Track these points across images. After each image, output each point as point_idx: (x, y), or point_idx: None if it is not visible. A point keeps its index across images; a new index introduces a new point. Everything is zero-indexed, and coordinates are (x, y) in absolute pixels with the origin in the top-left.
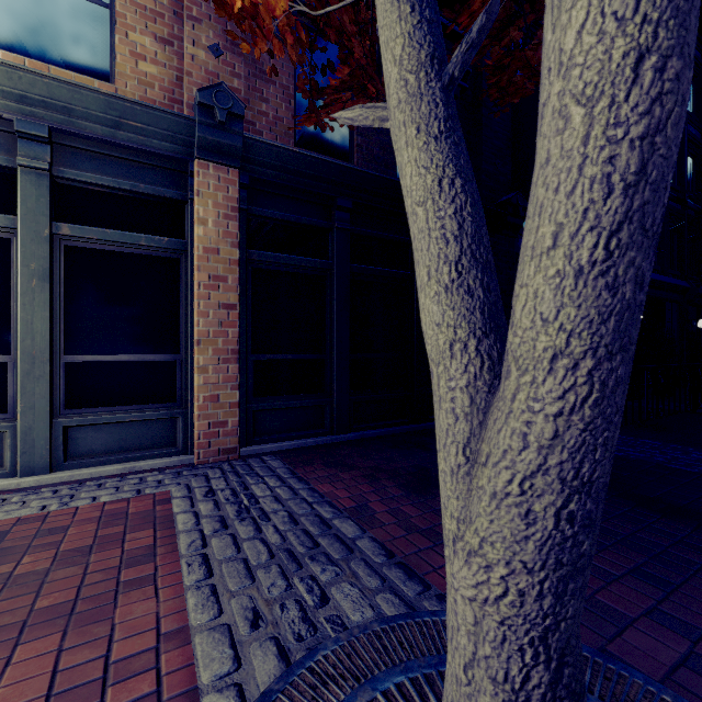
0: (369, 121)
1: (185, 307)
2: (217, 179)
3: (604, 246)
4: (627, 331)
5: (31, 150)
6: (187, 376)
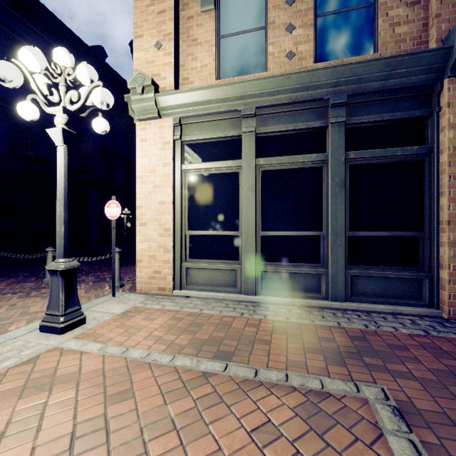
0: None
1: (429, 196)
2: None
3: None
4: None
5: (336, 113)
6: (430, 248)
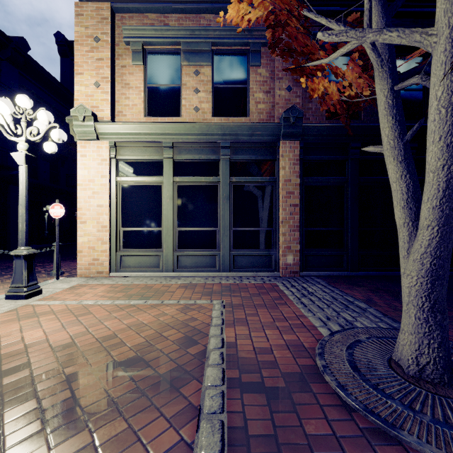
0: (375, 151)
1: (275, 206)
2: (290, 147)
3: (439, 202)
4: (448, 220)
5: (224, 152)
6: (276, 237)
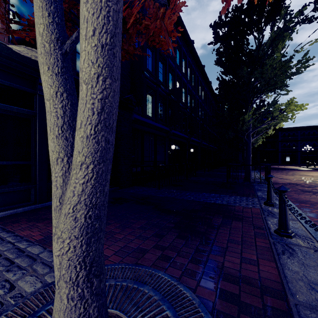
0: (29, 55)
1: None
2: None
3: (94, 130)
4: (105, 156)
5: None
6: None
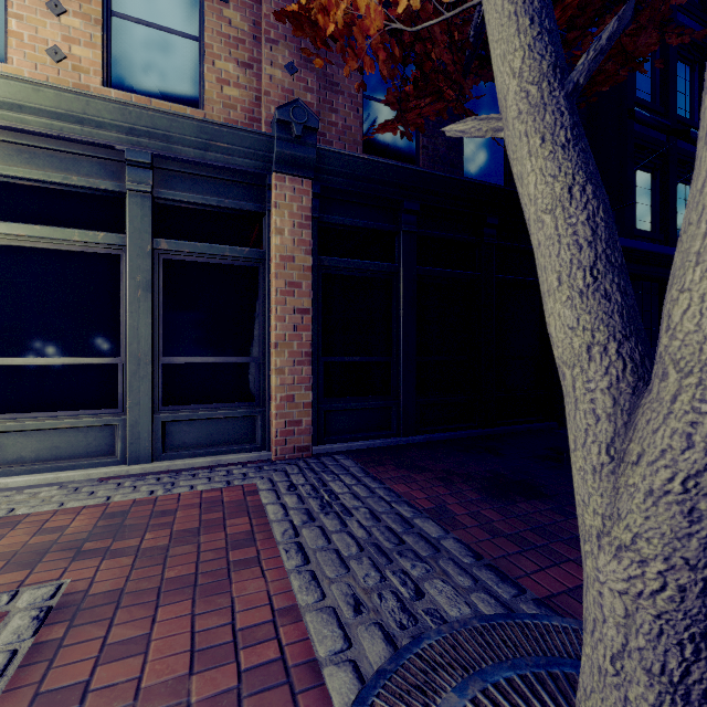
0: (481, 132)
1: (263, 312)
2: (292, 190)
3: None
4: None
5: (137, 176)
6: (264, 377)
